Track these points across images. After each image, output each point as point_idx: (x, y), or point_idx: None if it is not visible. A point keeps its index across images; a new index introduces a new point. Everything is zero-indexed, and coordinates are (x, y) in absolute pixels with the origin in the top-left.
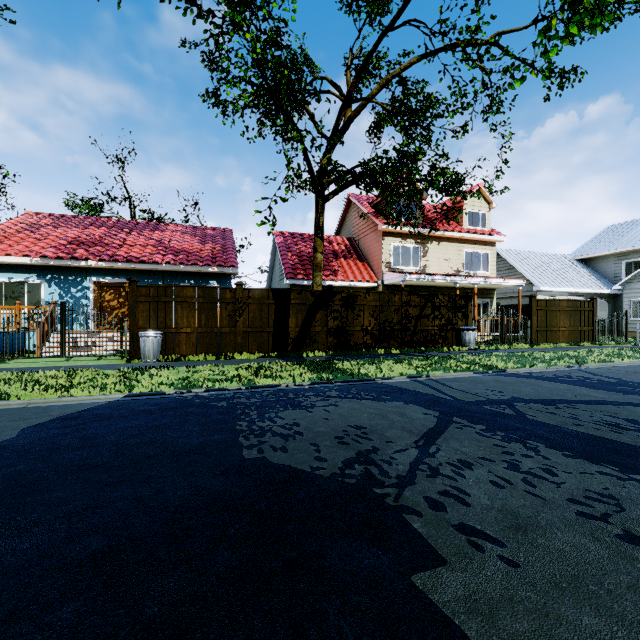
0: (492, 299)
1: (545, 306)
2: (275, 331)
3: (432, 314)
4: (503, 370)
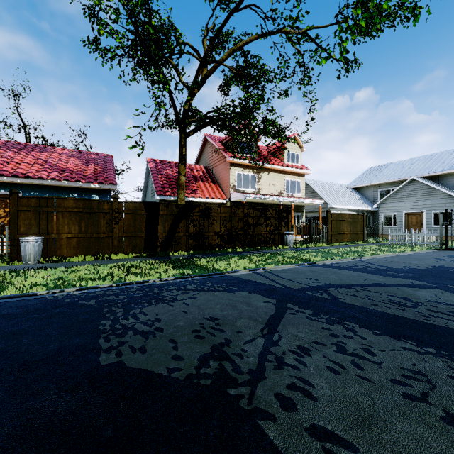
0: (303, 213)
1: (336, 218)
2: (146, 236)
3: (265, 223)
4: (314, 262)
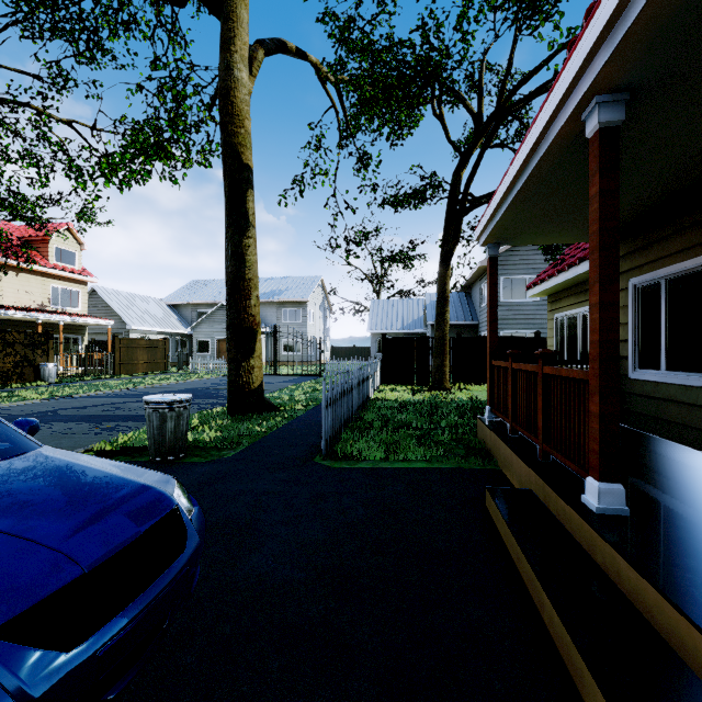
0: (84, 335)
1: (128, 344)
2: None
3: (4, 351)
4: (70, 395)
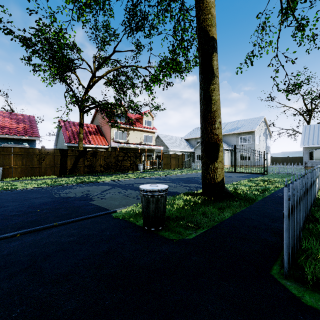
0: (154, 153)
1: (167, 156)
2: (61, 166)
3: (127, 159)
4: (143, 177)
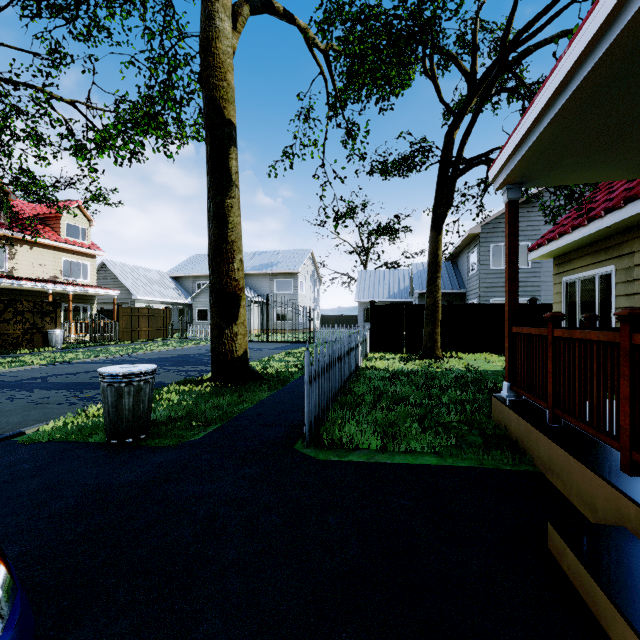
0: (93, 304)
1: (131, 312)
2: None
3: (14, 319)
4: (69, 361)
